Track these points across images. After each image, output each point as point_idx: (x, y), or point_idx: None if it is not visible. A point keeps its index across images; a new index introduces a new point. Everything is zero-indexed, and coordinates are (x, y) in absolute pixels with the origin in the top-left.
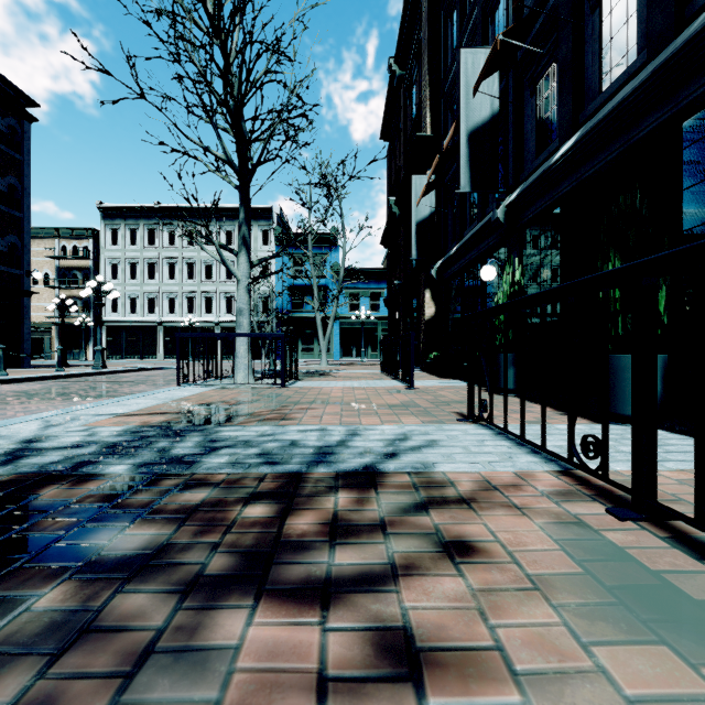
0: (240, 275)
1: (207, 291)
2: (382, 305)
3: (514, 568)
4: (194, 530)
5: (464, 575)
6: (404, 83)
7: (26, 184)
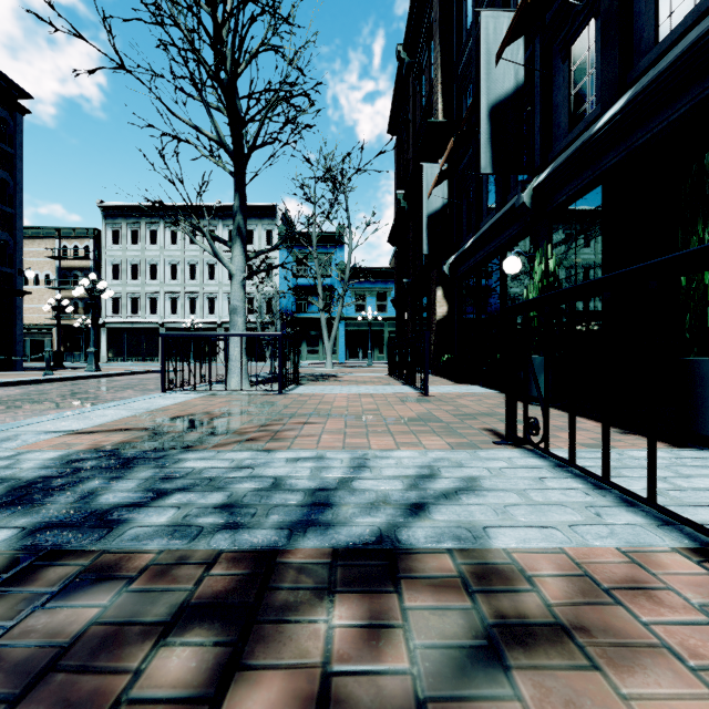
0: (234, 269)
1: (210, 291)
2: (390, 306)
3: None
4: None
5: None
6: (413, 71)
7: (19, 179)
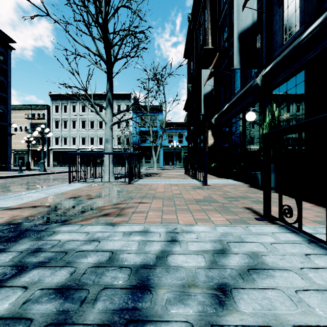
0: (107, 120)
1: (100, 134)
2: (184, 140)
3: None
4: None
5: None
6: (196, 26)
7: (9, 80)
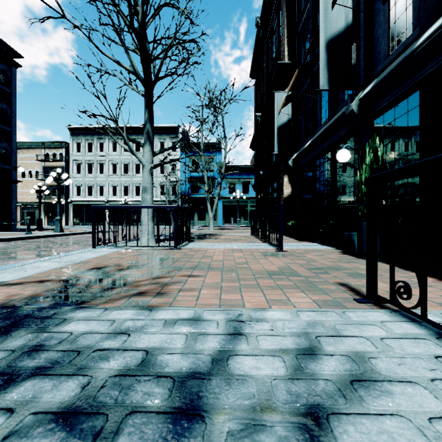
0: (145, 161)
1: (137, 181)
2: (251, 189)
3: None
4: None
5: None
6: (267, 34)
7: (14, 109)
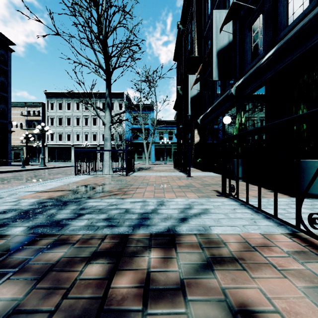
0: (106, 122)
1: (94, 131)
2: (174, 137)
3: None
4: (43, 291)
5: None
6: (184, 33)
7: (9, 81)
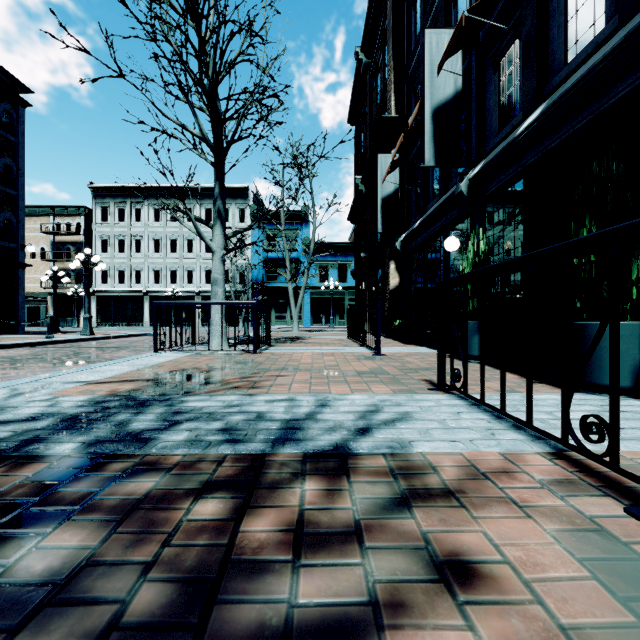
0: (215, 247)
1: (189, 264)
2: (349, 277)
3: (537, 609)
4: (128, 538)
5: (470, 620)
6: (370, 70)
7: (21, 164)
